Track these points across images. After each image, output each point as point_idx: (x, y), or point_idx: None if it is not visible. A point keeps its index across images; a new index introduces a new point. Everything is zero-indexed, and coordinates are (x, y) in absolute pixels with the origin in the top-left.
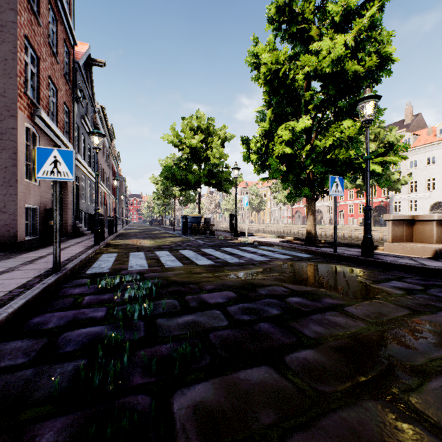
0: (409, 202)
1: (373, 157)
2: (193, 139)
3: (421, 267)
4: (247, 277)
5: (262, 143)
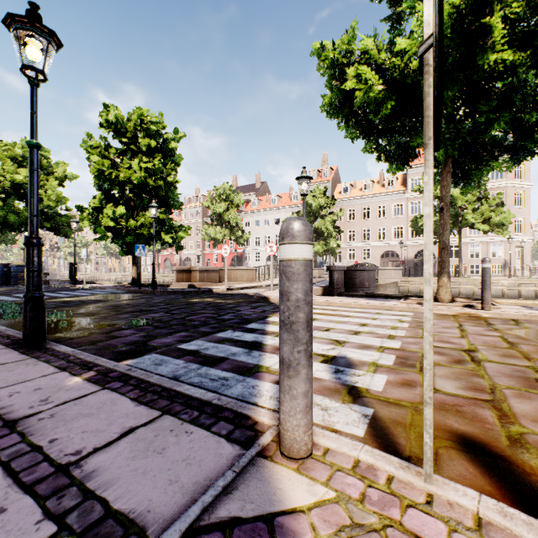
0: (255, 254)
1: (173, 232)
2: (18, 174)
3: (167, 291)
4: (71, 299)
5: (94, 215)
